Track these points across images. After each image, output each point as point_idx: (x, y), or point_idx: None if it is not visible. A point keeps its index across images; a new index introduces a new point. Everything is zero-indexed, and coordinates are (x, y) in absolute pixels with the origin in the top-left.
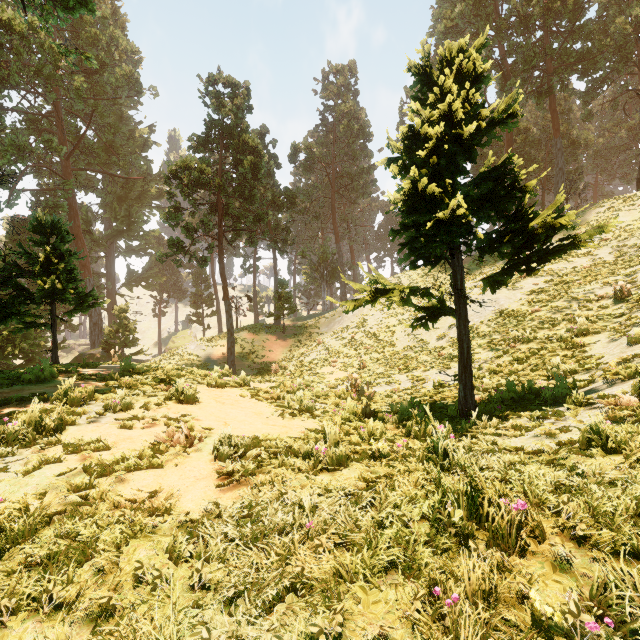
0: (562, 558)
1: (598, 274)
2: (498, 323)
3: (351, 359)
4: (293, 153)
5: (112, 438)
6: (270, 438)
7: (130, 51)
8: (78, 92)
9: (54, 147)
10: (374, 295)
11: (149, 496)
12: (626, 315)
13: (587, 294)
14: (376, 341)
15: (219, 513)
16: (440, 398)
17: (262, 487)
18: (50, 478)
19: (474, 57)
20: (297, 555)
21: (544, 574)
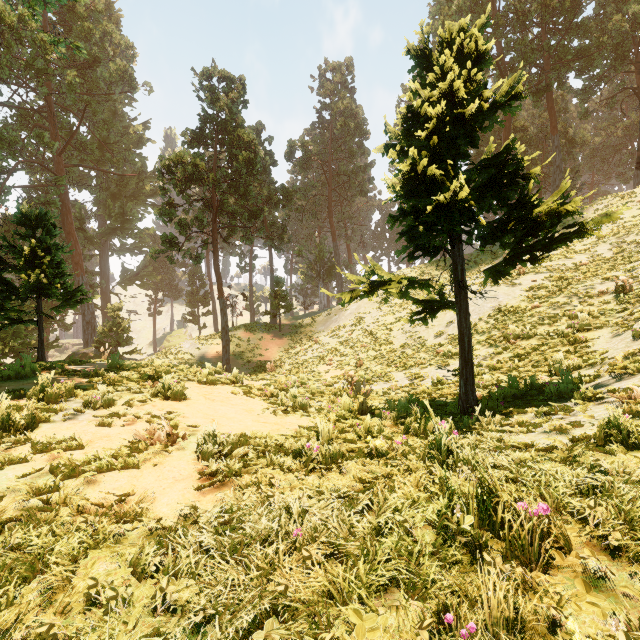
0: (594, 573)
1: (598, 270)
2: (497, 319)
3: (348, 357)
4: (289, 150)
5: (88, 436)
6: (259, 436)
7: (124, 46)
8: (70, 87)
9: (46, 142)
10: (371, 286)
11: (119, 500)
12: (629, 310)
13: (588, 290)
14: (373, 339)
15: (196, 519)
16: (439, 395)
17: (247, 489)
18: (11, 480)
19: (476, 35)
20: (281, 569)
21: (576, 593)
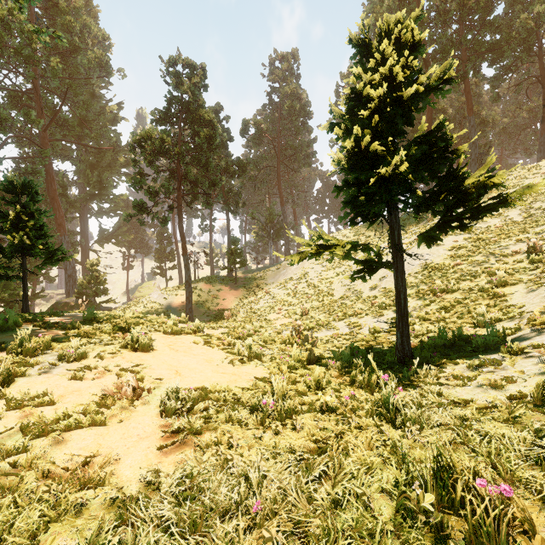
0: None
1: (510, 232)
2: (424, 275)
3: (294, 307)
4: (244, 128)
5: (60, 390)
6: (218, 389)
7: (101, 37)
8: (54, 72)
9: (32, 120)
10: (318, 249)
11: (84, 462)
12: (540, 268)
13: (503, 250)
14: (316, 291)
15: (157, 485)
16: (376, 343)
17: (207, 449)
18: None
19: (412, 26)
20: None
21: None
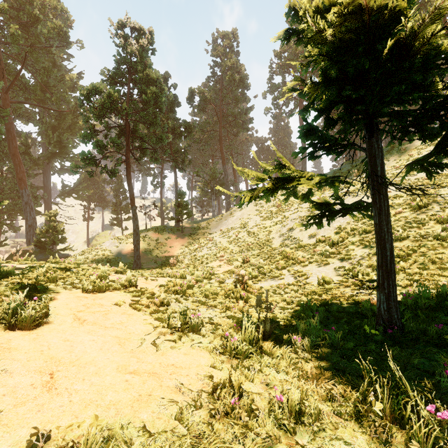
0: None
1: (443, 182)
2: (365, 223)
3: (236, 254)
4: (190, 96)
5: None
6: None
7: (60, 10)
8: (13, 37)
9: None
10: (276, 182)
11: None
12: None
13: (445, 197)
14: (256, 239)
15: None
16: (331, 298)
17: None
18: None
19: None
20: None
21: None
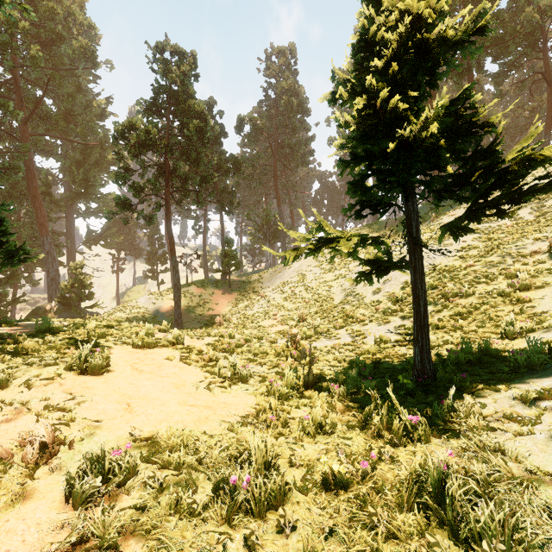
0: None
1: (524, 231)
2: (433, 278)
3: (291, 312)
4: (239, 124)
5: None
6: (175, 440)
7: (86, 26)
8: (34, 60)
9: (10, 111)
10: (318, 244)
11: None
12: None
13: (520, 249)
14: (314, 295)
15: None
16: (384, 356)
17: None
18: None
19: None
20: None
21: None
